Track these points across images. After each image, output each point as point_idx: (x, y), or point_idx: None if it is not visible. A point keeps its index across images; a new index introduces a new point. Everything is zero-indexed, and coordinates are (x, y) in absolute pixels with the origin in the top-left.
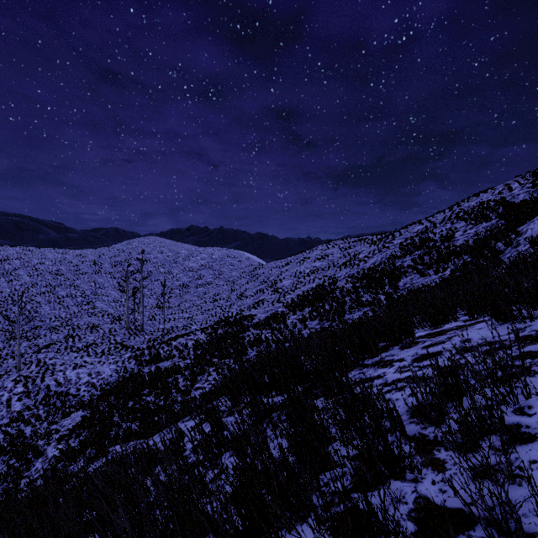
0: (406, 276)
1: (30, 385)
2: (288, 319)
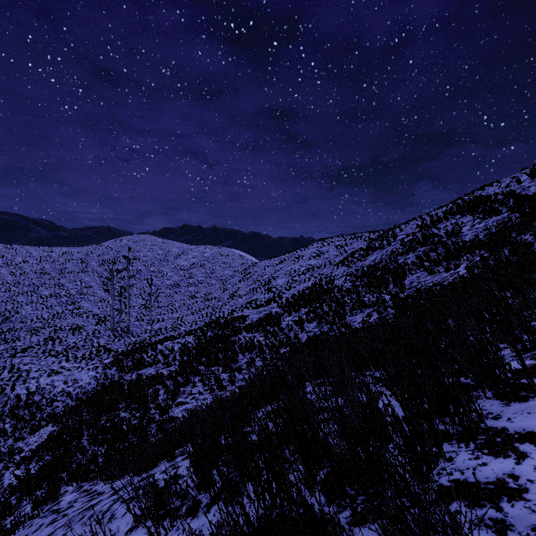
0: (412, 274)
1: None
2: (283, 320)
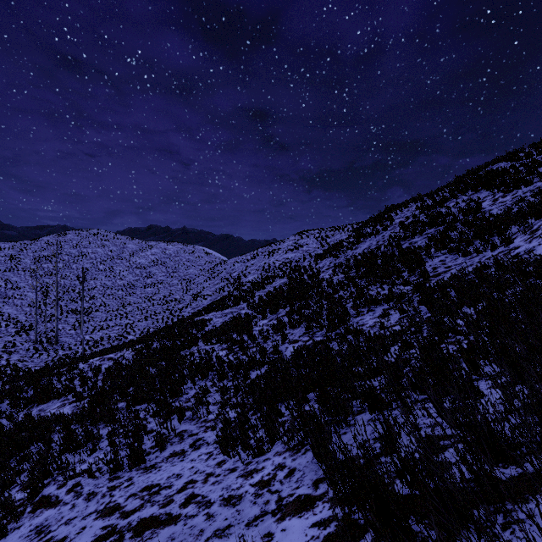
0: (432, 258)
1: None
2: (255, 325)
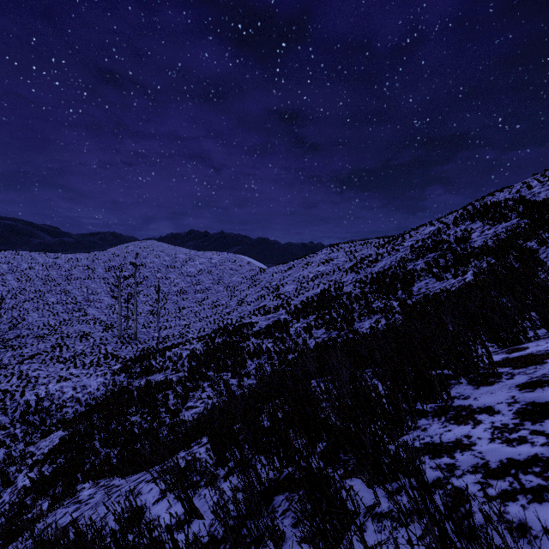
0: (420, 281)
1: (8, 400)
2: (292, 327)
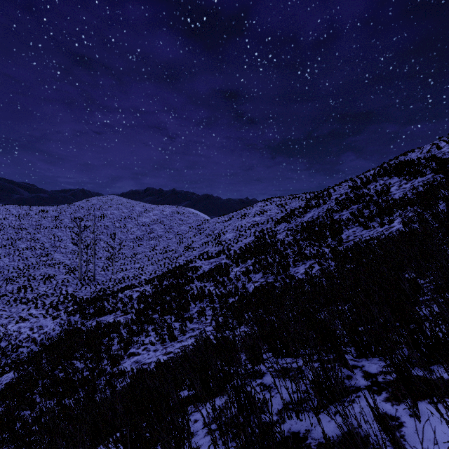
0: (348, 229)
1: None
2: (232, 271)
